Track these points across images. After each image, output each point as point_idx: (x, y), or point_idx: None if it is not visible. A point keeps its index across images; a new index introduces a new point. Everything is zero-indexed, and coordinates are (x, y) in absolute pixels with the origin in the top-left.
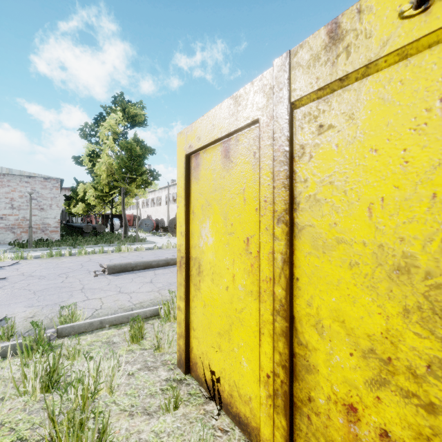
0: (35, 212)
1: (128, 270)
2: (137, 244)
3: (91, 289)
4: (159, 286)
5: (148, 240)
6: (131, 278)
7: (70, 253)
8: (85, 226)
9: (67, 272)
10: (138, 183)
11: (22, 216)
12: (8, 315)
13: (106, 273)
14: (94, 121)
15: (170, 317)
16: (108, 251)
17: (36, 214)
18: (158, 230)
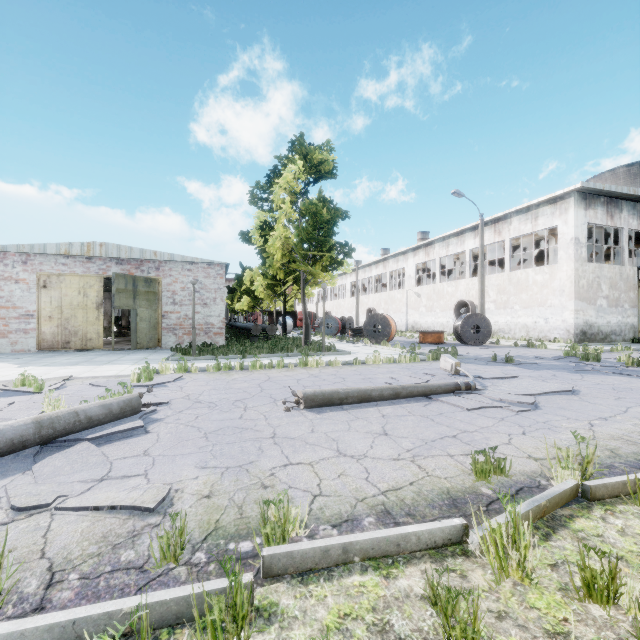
0: (198, 308)
1: (335, 403)
2: (325, 354)
3: (288, 439)
4: (406, 446)
5: (338, 349)
6: (345, 421)
7: (242, 366)
8: (254, 326)
9: (243, 398)
10: (325, 263)
11: (184, 314)
12: (173, 485)
13: (302, 406)
14: (266, 180)
15: (505, 564)
16: (289, 365)
17: (199, 311)
18: (344, 333)
